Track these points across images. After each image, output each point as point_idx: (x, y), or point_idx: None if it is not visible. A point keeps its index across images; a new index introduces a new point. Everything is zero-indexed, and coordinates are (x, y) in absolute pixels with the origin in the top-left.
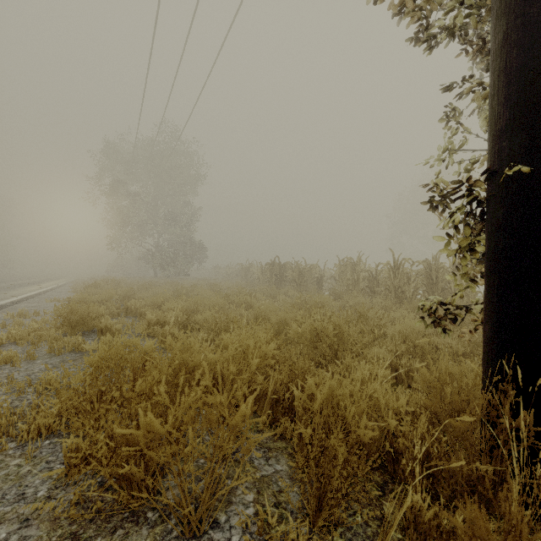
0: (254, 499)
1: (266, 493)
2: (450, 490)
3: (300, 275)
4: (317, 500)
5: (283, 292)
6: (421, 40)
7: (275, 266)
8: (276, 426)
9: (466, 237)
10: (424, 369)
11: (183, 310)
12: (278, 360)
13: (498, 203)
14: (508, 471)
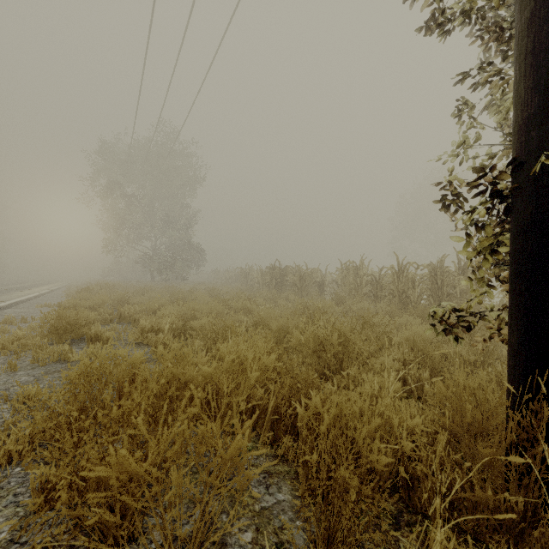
0: (253, 538)
1: (266, 530)
2: (474, 522)
3: (301, 280)
4: (325, 542)
5: (284, 297)
6: (431, 29)
7: (276, 270)
8: (278, 445)
9: (486, 238)
10: (440, 383)
11: (179, 316)
12: (279, 372)
13: (525, 199)
14: (540, 501)
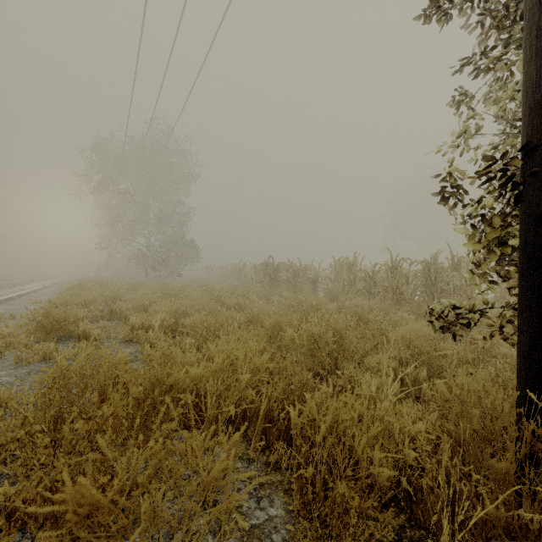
0: None
1: None
2: (483, 539)
3: (295, 276)
4: None
5: (277, 293)
6: (429, 17)
7: (269, 266)
8: (270, 451)
9: (493, 231)
10: (443, 385)
11: (171, 313)
12: (272, 372)
13: (538, 188)
14: None
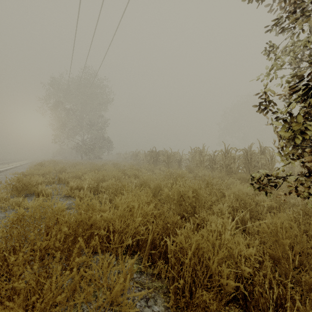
0: None
1: None
2: None
3: (168, 158)
4: None
5: (158, 168)
6: None
7: (153, 153)
8: (154, 266)
9: (296, 126)
10: (264, 224)
11: (94, 180)
12: (155, 215)
13: None
14: None
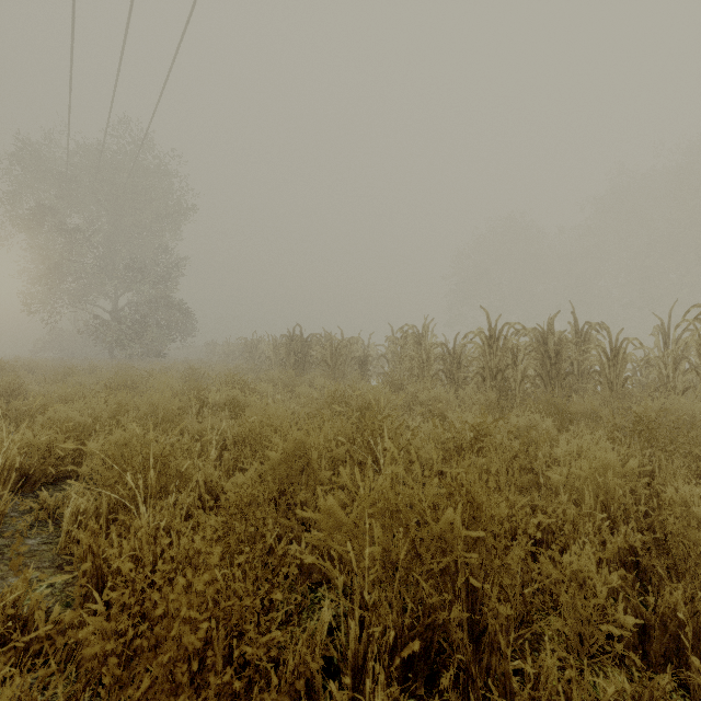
0: None
1: None
2: None
3: (334, 354)
4: None
5: (307, 381)
6: None
7: (296, 340)
8: None
9: None
10: None
11: (70, 428)
12: None
13: None
14: None
